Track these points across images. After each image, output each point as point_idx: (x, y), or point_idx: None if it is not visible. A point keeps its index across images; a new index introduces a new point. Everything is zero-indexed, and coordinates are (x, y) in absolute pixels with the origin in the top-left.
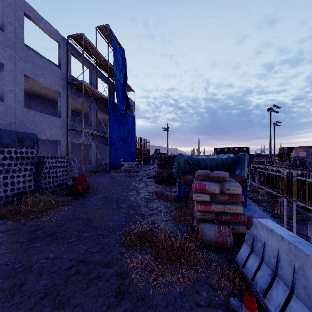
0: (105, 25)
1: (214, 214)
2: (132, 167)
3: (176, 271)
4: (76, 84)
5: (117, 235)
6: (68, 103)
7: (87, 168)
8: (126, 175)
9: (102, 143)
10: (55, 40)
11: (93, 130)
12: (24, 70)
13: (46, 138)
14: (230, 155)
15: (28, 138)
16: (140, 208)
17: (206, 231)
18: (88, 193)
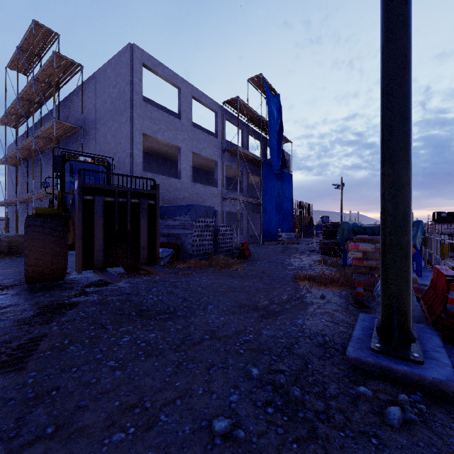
0: (257, 75)
1: (366, 268)
2: (291, 238)
3: (329, 288)
4: (231, 150)
5: (288, 279)
6: (223, 171)
7: (239, 240)
8: (284, 247)
9: (254, 211)
10: (213, 111)
11: (247, 198)
12: (192, 148)
13: None
14: None
15: (210, 210)
16: (304, 269)
17: (358, 279)
18: (252, 259)
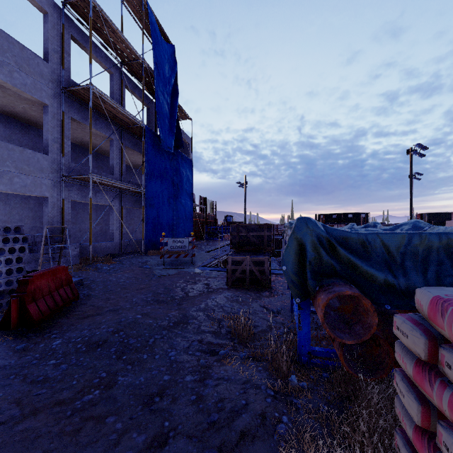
0: None
1: None
2: (184, 247)
3: None
4: (80, 93)
5: None
6: (62, 127)
7: (104, 249)
8: (173, 261)
9: (135, 204)
10: (36, 6)
11: (113, 180)
12: None
13: (12, 191)
14: (421, 223)
15: None
16: (175, 411)
17: None
18: (63, 318)
